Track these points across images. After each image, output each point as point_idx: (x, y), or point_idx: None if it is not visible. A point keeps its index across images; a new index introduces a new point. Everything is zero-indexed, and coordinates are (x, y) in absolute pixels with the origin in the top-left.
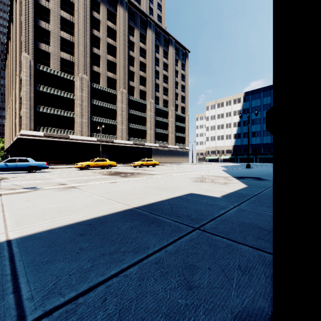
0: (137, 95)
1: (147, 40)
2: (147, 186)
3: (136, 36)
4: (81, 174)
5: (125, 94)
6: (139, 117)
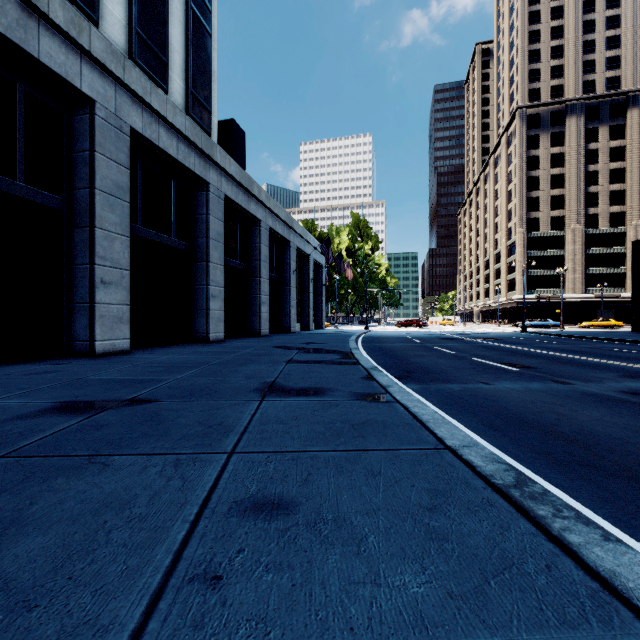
0: None
1: None
2: None
3: None
4: None
5: None
6: None
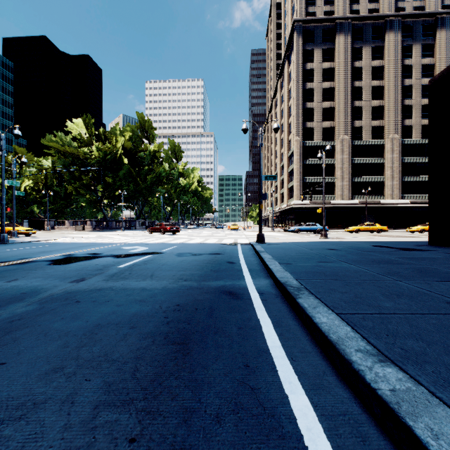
0: (417, 135)
1: (436, 49)
2: (418, 239)
3: (415, 54)
4: (359, 235)
5: (397, 140)
6: (420, 165)
